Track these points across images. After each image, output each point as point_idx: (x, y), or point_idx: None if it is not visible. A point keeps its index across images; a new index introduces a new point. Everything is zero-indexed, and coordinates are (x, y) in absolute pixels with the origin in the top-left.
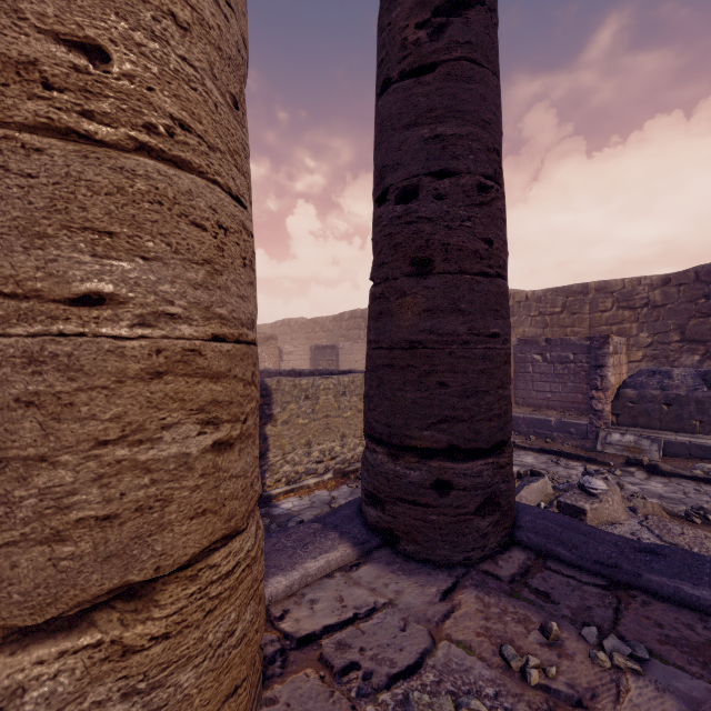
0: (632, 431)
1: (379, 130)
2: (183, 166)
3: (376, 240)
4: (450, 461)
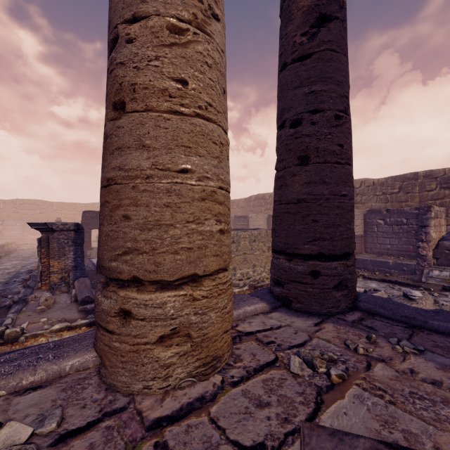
0: (448, 269)
1: (280, 90)
2: (209, 120)
3: (278, 148)
4: (319, 261)
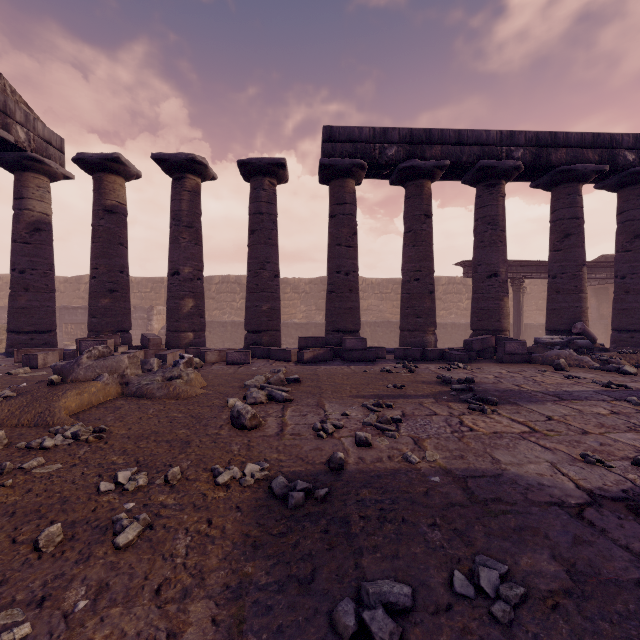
0: None
1: (13, 252)
2: None
3: (12, 280)
4: (35, 334)
